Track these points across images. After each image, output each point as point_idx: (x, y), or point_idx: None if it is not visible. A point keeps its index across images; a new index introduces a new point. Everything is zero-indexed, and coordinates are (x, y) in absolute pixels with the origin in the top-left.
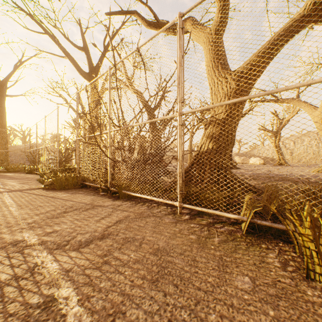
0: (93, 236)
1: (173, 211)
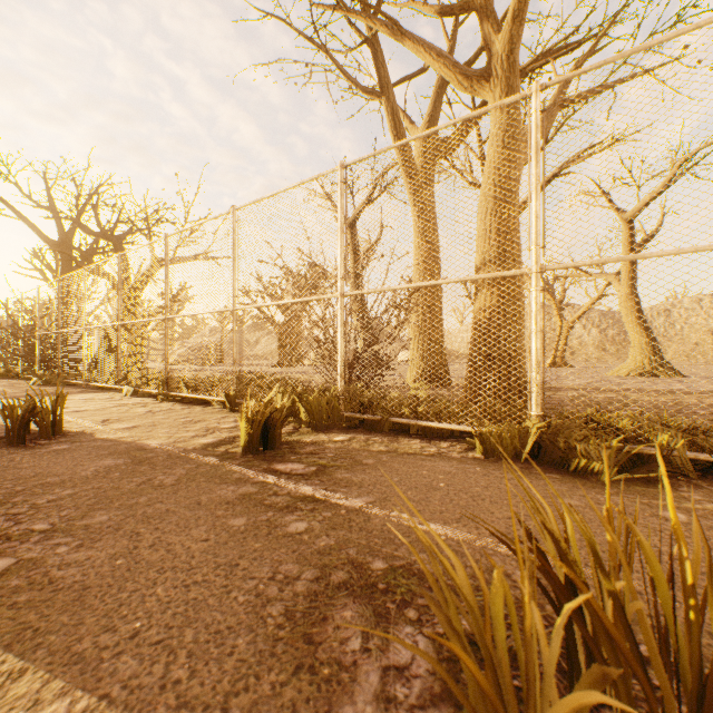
0: None
1: None
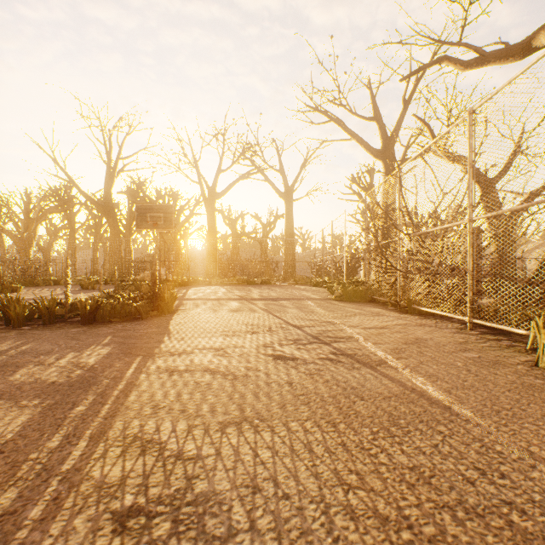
0: (374, 327)
1: (464, 328)
